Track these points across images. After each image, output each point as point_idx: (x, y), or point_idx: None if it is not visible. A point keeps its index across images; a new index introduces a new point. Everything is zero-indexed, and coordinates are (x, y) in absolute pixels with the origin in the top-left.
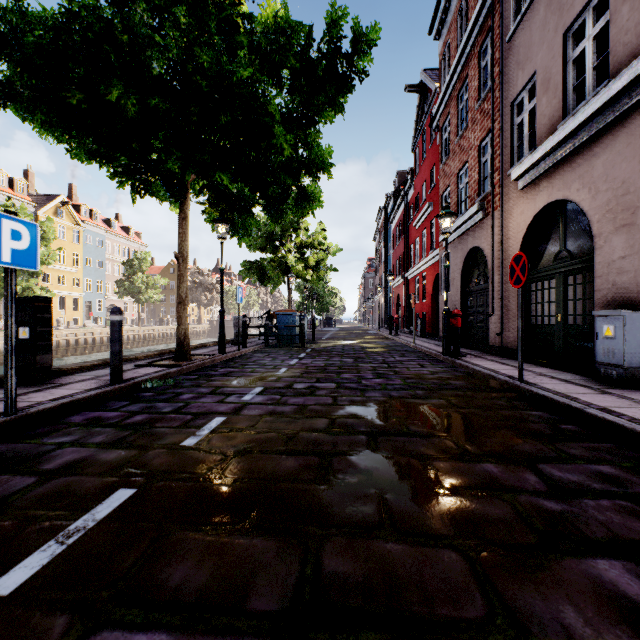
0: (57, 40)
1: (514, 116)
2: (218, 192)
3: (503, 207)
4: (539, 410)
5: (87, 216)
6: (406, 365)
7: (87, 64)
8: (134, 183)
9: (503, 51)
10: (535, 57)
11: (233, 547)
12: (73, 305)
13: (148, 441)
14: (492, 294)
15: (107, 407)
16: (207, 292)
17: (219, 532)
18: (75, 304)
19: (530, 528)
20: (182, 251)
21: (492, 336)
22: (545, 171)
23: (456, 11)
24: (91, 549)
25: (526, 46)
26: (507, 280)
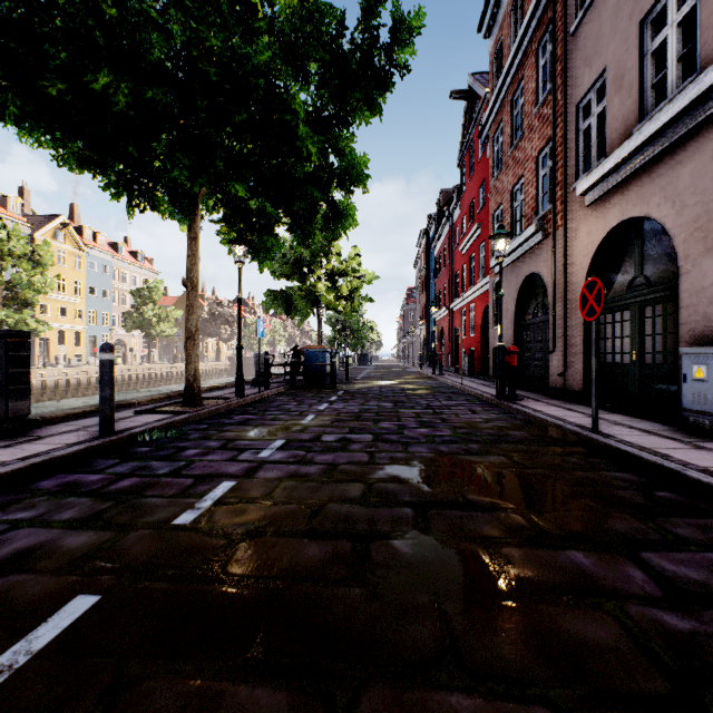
0: (30, 15)
1: (579, 121)
2: (235, 208)
3: (566, 227)
4: (623, 470)
5: (91, 239)
6: (455, 411)
7: (69, 46)
8: (131, 195)
9: (566, 46)
10: (605, 51)
11: (223, 704)
12: (75, 340)
13: (131, 517)
14: (553, 328)
15: (90, 467)
16: (227, 325)
17: (206, 674)
18: (77, 339)
19: (655, 664)
20: (191, 277)
21: (553, 376)
22: (618, 184)
23: (510, 4)
24: (9, 710)
25: (594, 39)
26: (571, 311)
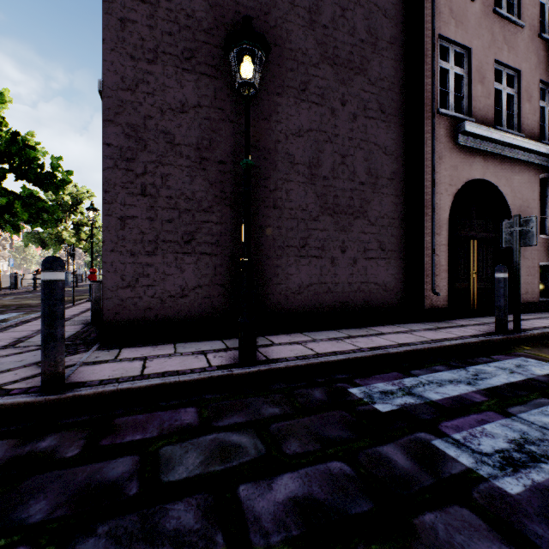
0: None
1: None
2: None
3: None
4: None
5: None
6: None
7: None
8: None
9: None
10: None
11: None
12: None
13: None
14: None
15: None
16: None
17: None
18: None
19: None
20: None
21: None
22: None
23: None
24: None
25: None
26: None
